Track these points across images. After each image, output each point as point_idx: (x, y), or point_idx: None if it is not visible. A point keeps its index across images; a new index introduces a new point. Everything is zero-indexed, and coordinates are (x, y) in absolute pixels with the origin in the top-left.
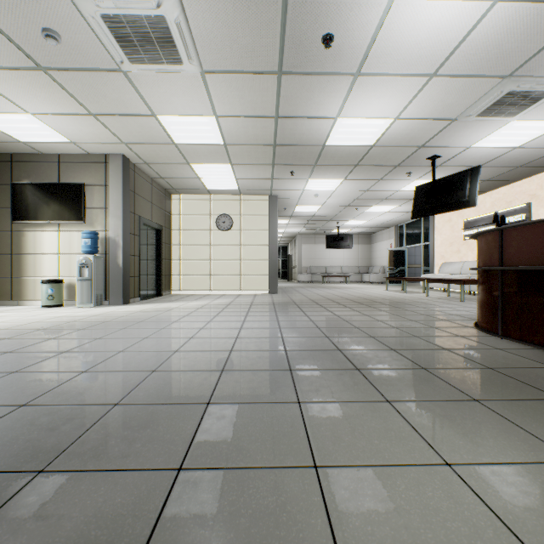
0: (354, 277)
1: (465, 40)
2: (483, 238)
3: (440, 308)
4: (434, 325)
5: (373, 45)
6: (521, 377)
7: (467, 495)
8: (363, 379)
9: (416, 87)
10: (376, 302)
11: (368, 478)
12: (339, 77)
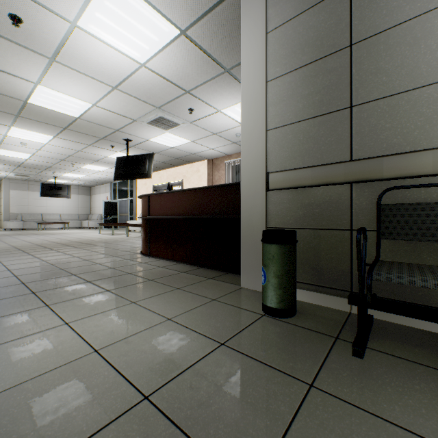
0: (74, 224)
1: (130, 77)
2: (143, 199)
3: (130, 243)
4: (117, 255)
5: (64, 46)
6: (142, 275)
7: (69, 331)
8: (35, 298)
9: (105, 91)
10: (84, 243)
11: (3, 347)
12: (35, 54)
